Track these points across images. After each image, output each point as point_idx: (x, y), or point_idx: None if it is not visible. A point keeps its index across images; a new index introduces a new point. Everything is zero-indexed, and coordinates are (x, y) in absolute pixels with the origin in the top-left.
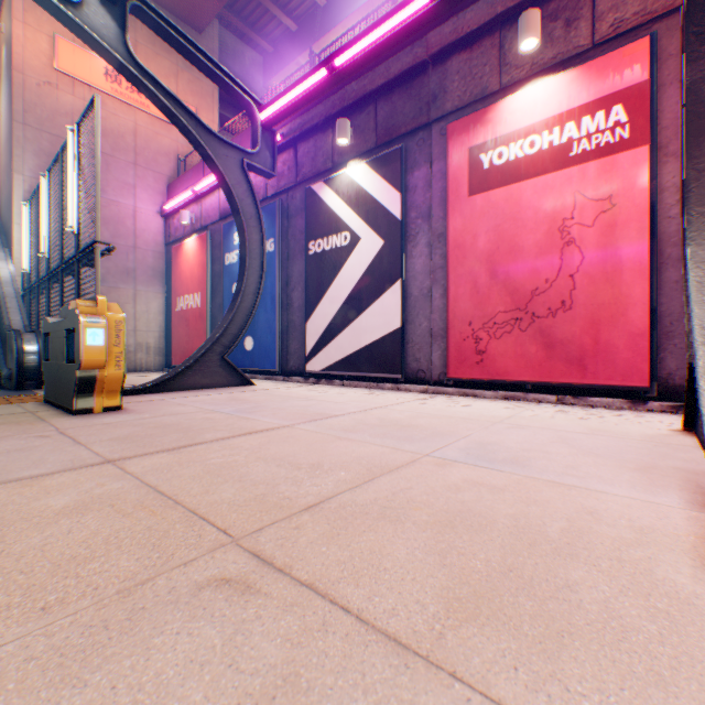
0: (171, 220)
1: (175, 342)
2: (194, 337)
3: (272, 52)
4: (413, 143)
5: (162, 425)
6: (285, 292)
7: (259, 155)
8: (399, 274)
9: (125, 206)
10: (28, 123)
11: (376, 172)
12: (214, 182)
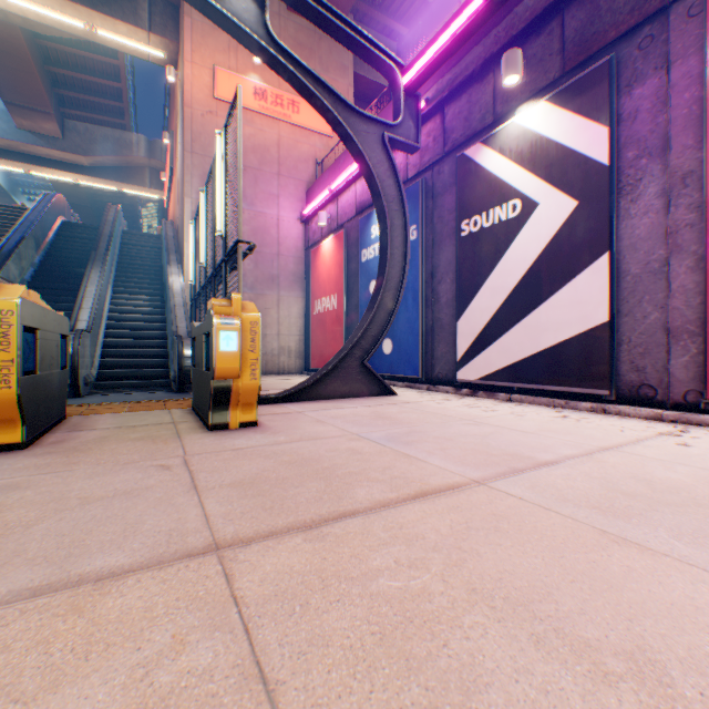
0: (309, 225)
1: (313, 345)
2: (330, 340)
3: (406, 34)
4: (630, 48)
5: (297, 460)
6: (429, 286)
7: (401, 127)
8: (604, 245)
9: (269, 216)
10: (194, 152)
11: (563, 108)
12: (349, 176)
